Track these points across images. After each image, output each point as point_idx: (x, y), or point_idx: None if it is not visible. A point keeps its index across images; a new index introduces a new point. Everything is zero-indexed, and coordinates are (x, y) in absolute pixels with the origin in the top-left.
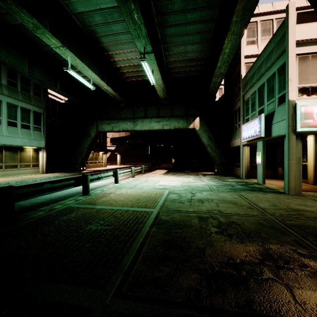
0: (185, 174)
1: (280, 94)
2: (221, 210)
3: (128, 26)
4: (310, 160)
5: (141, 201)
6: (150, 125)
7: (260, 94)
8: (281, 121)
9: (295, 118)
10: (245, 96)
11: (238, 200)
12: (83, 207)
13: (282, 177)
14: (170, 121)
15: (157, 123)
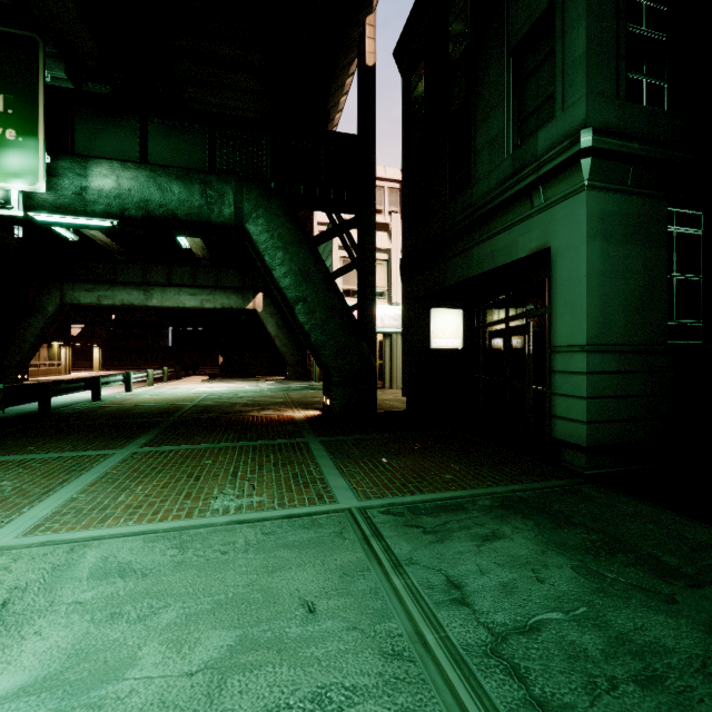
0: (240, 380)
1: None
2: (254, 400)
3: None
4: None
5: (176, 400)
6: (179, 299)
7: None
8: None
9: None
10: None
11: (278, 395)
12: (112, 406)
13: None
14: (215, 295)
15: (192, 296)
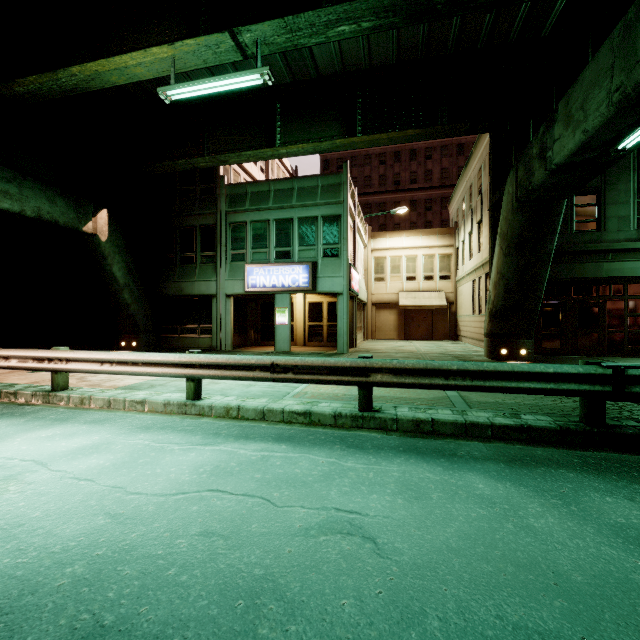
0: None
1: (327, 246)
2: None
3: (320, 10)
4: (300, 320)
5: None
6: None
7: (282, 231)
8: (336, 277)
9: (349, 277)
10: (232, 215)
11: None
12: (466, 400)
13: (254, 343)
14: (24, 186)
15: None
